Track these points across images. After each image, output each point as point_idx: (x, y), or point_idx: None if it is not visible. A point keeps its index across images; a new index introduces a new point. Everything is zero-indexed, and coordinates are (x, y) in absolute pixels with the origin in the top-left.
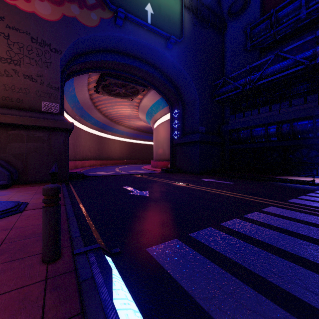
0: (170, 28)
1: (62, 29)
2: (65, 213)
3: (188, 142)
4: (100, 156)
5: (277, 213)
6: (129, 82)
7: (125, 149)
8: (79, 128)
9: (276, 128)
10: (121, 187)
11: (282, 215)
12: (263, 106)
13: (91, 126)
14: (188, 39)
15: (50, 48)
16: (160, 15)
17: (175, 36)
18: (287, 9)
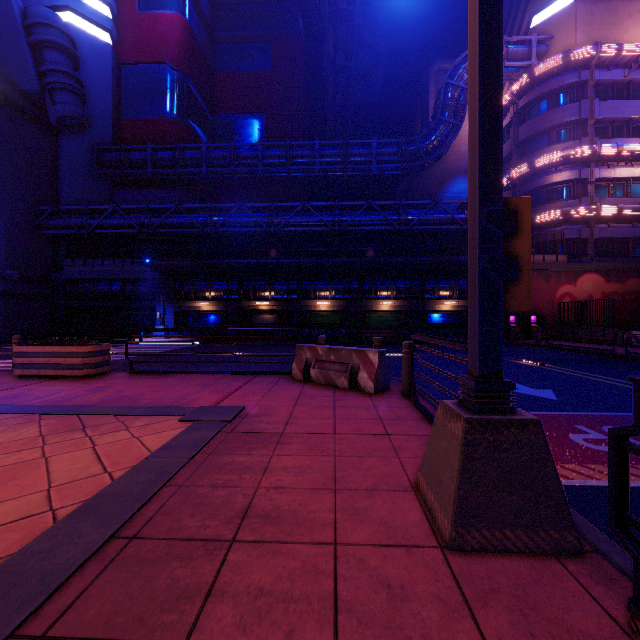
0: None
1: None
2: None
3: None
4: None
5: None
6: None
7: None
8: None
9: (121, 286)
10: None
11: None
12: (107, 258)
13: None
14: None
15: None
16: None
17: None
18: (138, 155)
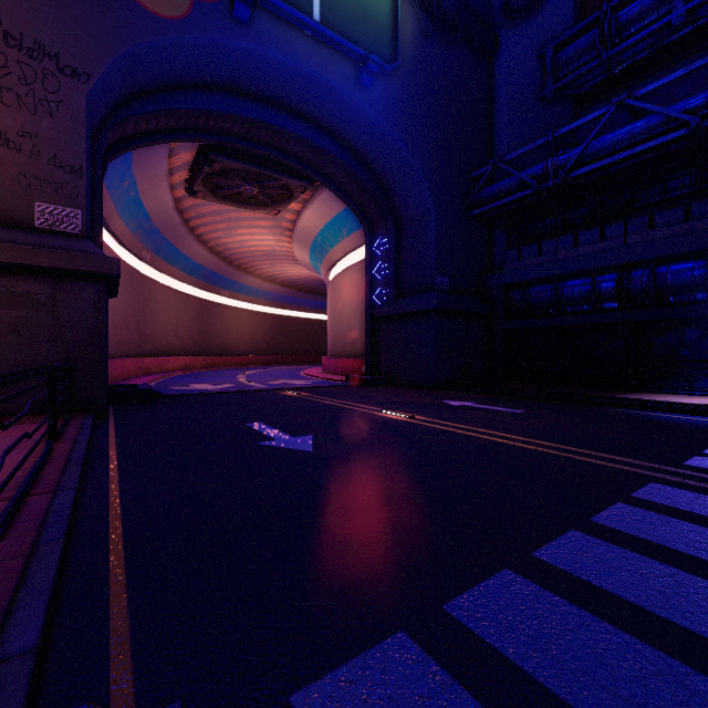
0: (367, 36)
1: (90, 17)
2: (39, 523)
3: (410, 312)
4: (203, 346)
5: (681, 506)
6: (270, 169)
7: (262, 330)
8: (153, 280)
9: (616, 280)
10: (244, 424)
11: (701, 515)
12: (585, 229)
13: (181, 276)
14: (409, 67)
15: (58, 65)
16: (343, 2)
17: (379, 57)
18: (641, 3)
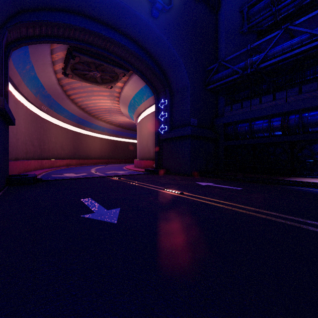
0: None
1: None
2: None
3: (177, 137)
4: (76, 154)
5: None
6: (105, 62)
7: (106, 147)
8: (48, 121)
9: (281, 120)
10: (79, 199)
11: None
12: (265, 95)
13: (64, 119)
14: (177, 10)
15: None
16: None
17: (162, 1)
18: None
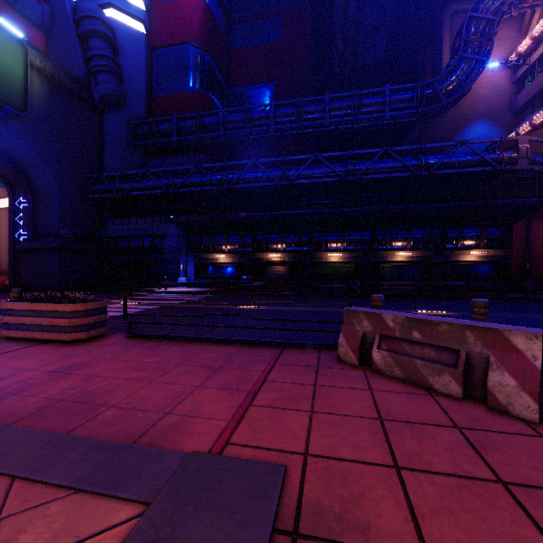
0: (3, 93)
1: None
2: None
3: (42, 248)
4: None
5: None
6: None
7: None
8: None
9: (151, 241)
10: None
11: None
12: (140, 217)
13: None
14: (39, 111)
15: None
16: None
17: (13, 106)
18: (165, 126)
